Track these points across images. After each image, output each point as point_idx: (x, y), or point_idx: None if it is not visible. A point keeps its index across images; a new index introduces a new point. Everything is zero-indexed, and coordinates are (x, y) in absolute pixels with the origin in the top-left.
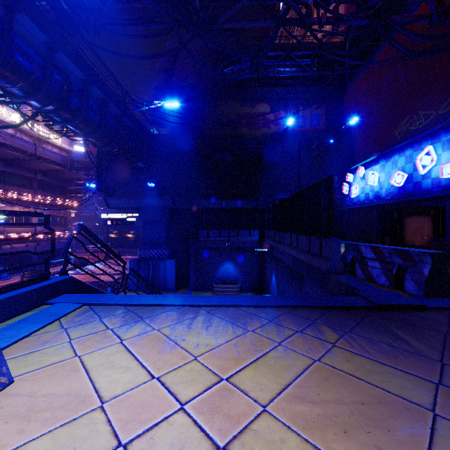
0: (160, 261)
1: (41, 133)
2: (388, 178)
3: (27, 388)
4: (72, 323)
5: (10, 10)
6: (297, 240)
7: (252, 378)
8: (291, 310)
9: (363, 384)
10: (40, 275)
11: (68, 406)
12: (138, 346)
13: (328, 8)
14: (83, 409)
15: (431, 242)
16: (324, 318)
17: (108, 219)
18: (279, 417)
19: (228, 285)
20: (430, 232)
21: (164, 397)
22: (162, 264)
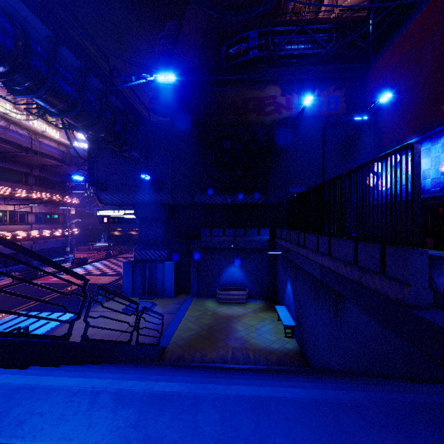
0: (158, 263)
1: (37, 126)
2: (436, 164)
3: None
4: None
5: None
6: (329, 245)
7: None
8: None
9: None
10: None
11: None
12: None
13: None
14: None
15: None
16: None
17: (104, 216)
18: None
19: (233, 291)
20: None
21: None
22: (159, 266)
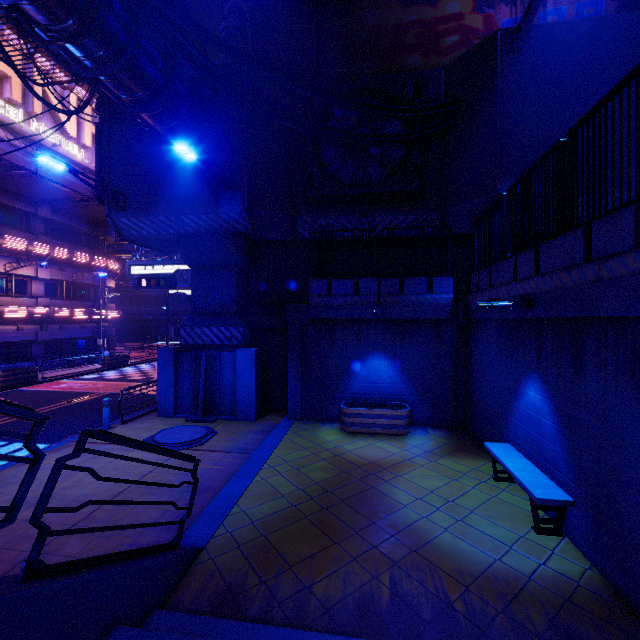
0: (224, 351)
1: (45, 135)
2: None
3: None
4: None
5: None
6: None
7: None
8: None
9: None
10: None
11: None
12: None
13: None
14: None
15: None
16: None
17: (142, 276)
18: None
19: (378, 409)
20: None
21: None
22: (226, 357)
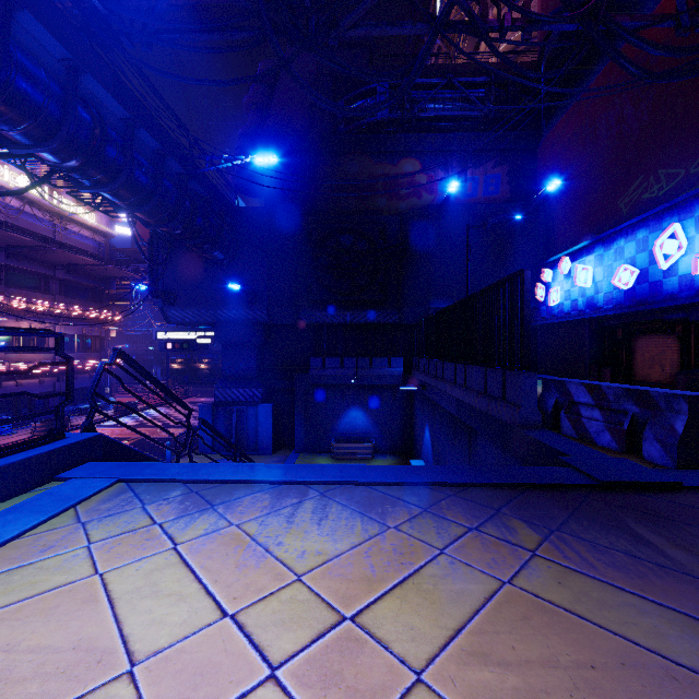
0: (249, 406)
1: (64, 206)
2: (608, 275)
3: (5, 635)
4: (95, 514)
5: (6, 5)
6: (465, 374)
7: (395, 616)
8: (459, 490)
9: (591, 629)
10: (48, 432)
11: (71, 672)
12: (202, 556)
13: (514, 4)
14: (97, 677)
15: (677, 376)
16: (514, 504)
17: (168, 341)
18: (445, 694)
19: (355, 444)
20: (676, 361)
21: (242, 654)
22: (251, 410)
